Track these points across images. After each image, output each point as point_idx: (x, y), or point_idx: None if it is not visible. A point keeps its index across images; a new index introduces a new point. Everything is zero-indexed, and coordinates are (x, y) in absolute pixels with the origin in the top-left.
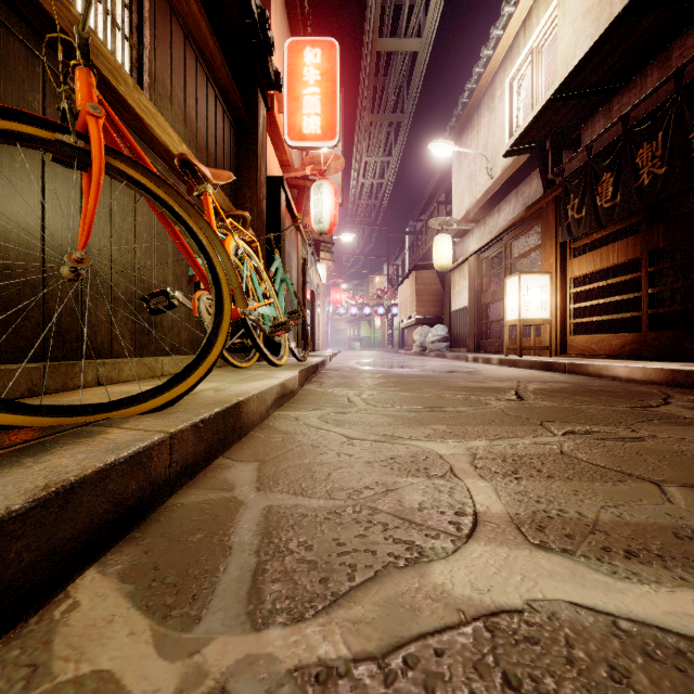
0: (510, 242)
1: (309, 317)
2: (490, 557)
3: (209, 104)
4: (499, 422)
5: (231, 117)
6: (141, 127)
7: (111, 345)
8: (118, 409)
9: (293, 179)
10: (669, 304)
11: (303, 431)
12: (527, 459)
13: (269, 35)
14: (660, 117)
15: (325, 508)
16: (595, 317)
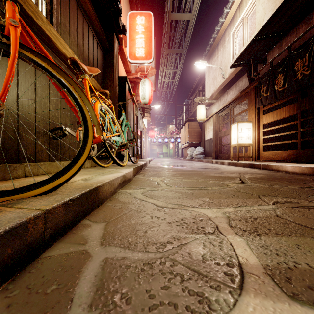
0: (232, 108)
1: (139, 143)
2: (262, 312)
3: (90, 38)
4: (236, 196)
5: (101, 46)
6: (52, 44)
7: (35, 155)
8: (18, 193)
9: (131, 78)
10: (308, 136)
11: (133, 201)
12: (259, 220)
13: (119, 6)
14: (307, 46)
15: (142, 259)
16: (274, 142)
